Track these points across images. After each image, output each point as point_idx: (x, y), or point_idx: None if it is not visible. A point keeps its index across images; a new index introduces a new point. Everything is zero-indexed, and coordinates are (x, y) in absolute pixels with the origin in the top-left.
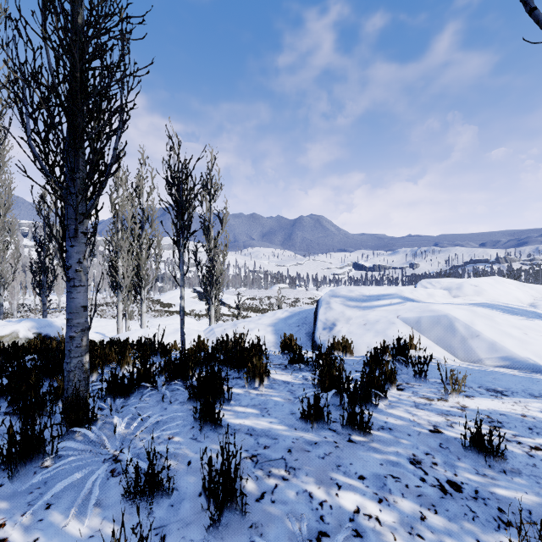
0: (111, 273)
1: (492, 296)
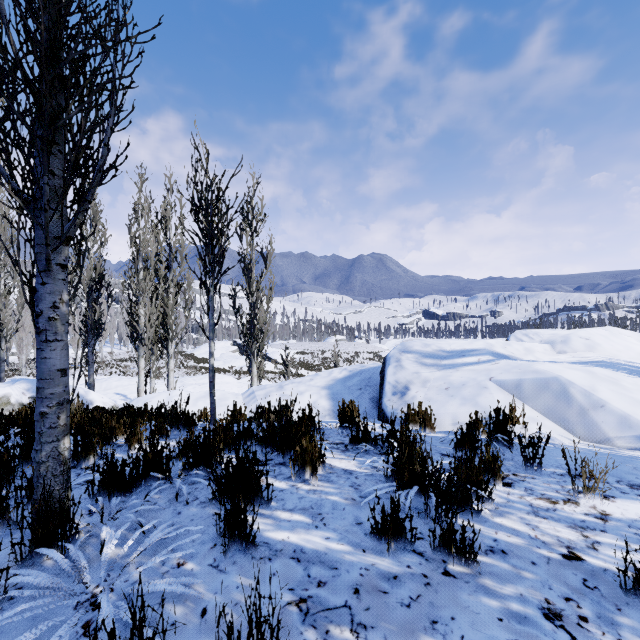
0: (130, 323)
1: (609, 352)
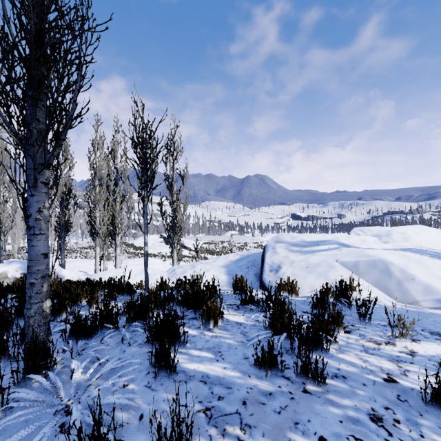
0: (90, 222)
1: (418, 242)
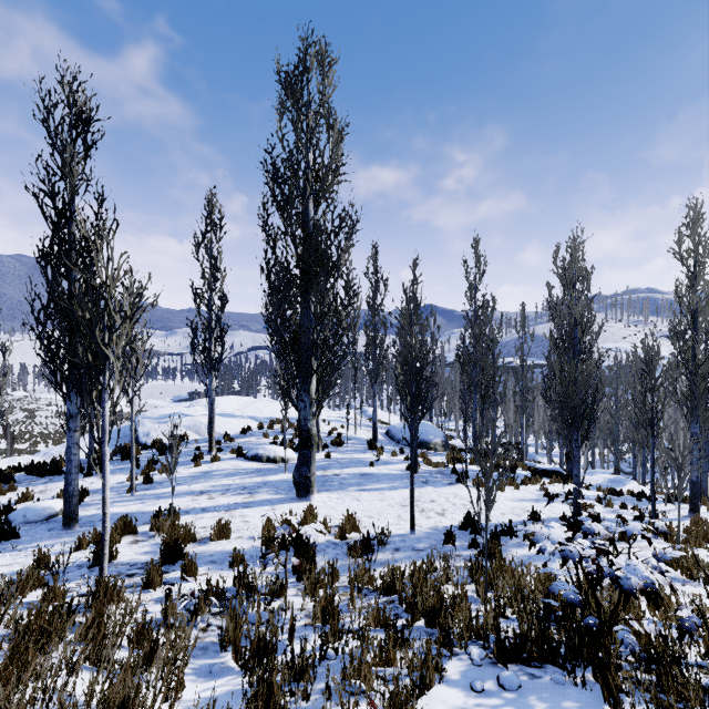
0: None
1: (223, 408)
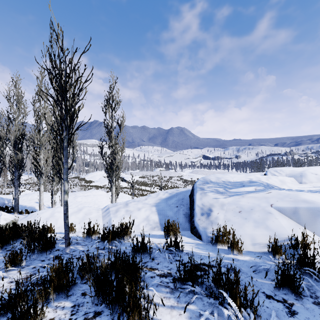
0: (34, 163)
1: None
